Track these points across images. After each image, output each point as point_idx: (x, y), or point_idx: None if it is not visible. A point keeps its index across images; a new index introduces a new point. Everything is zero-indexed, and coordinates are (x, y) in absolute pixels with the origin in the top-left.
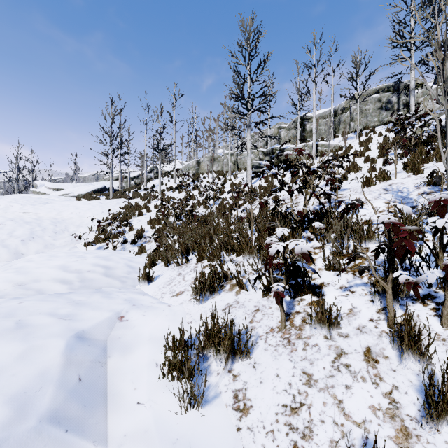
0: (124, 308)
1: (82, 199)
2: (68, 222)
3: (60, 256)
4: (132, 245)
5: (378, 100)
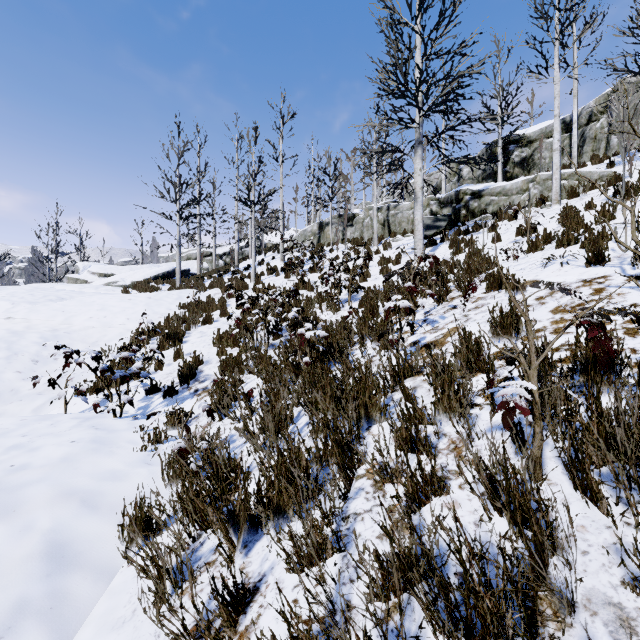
0: None
1: (131, 291)
2: (76, 336)
3: None
4: (166, 399)
5: None
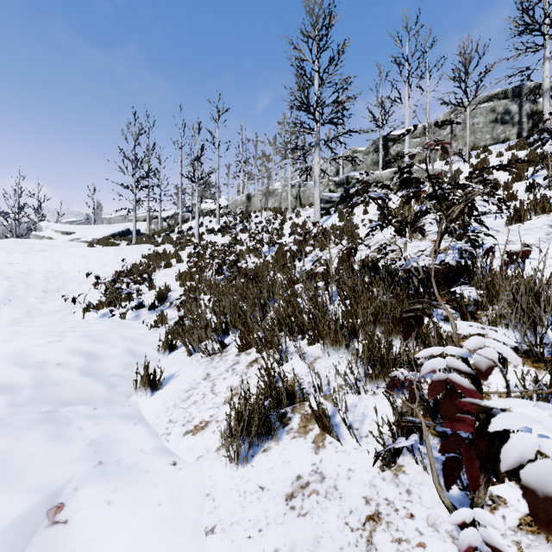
0: (74, 475)
1: (95, 246)
2: (67, 276)
3: (28, 333)
4: (150, 311)
5: (491, 110)
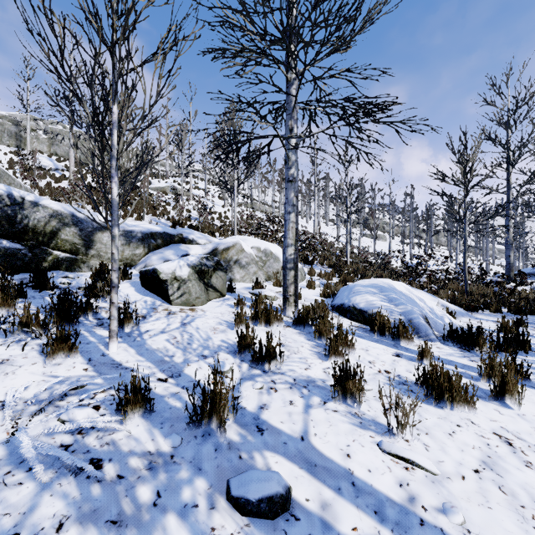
0: None
1: None
2: None
3: None
4: None
5: (1, 124)
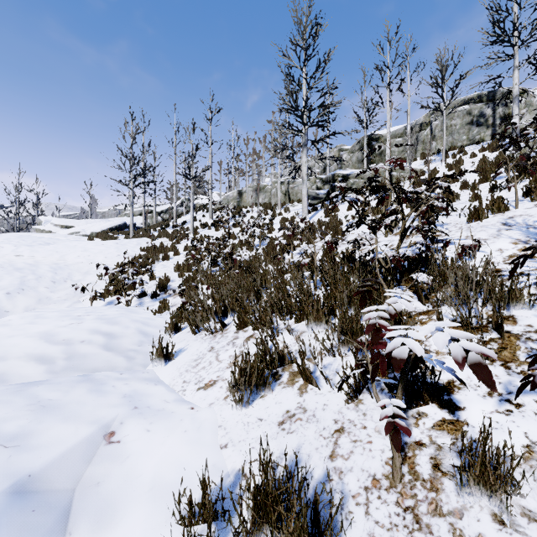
0: (118, 414)
1: (95, 239)
2: (72, 268)
3: (49, 317)
4: (153, 299)
5: (467, 113)
